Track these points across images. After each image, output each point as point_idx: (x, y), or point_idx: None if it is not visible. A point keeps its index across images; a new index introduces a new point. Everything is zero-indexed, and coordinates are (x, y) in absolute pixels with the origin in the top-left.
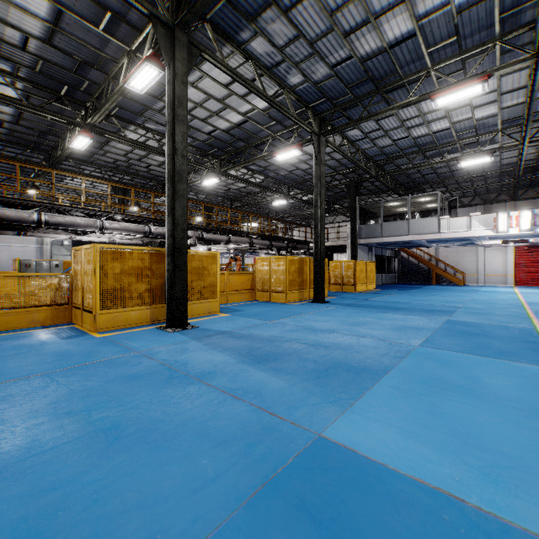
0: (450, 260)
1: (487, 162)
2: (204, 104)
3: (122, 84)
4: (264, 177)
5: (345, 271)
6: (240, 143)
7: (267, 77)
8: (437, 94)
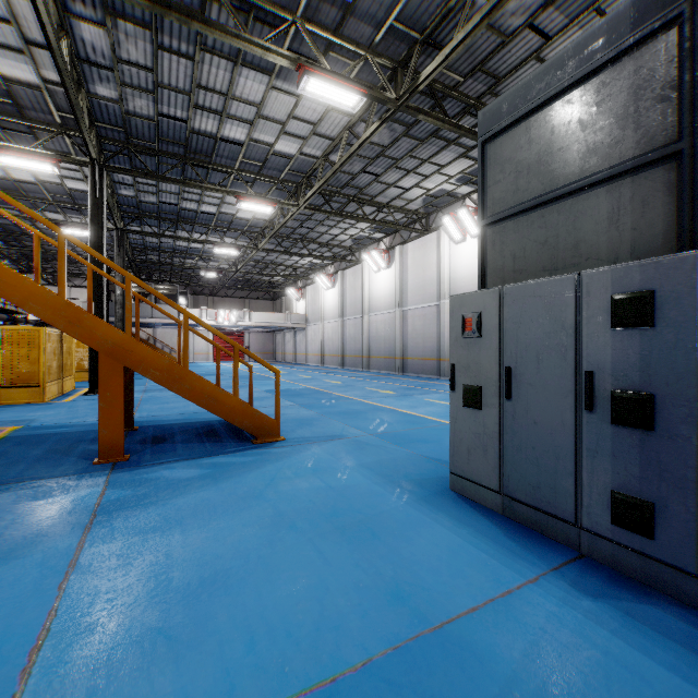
0: (168, 340)
1: None
2: None
3: None
4: None
5: None
6: None
7: None
8: (217, 246)
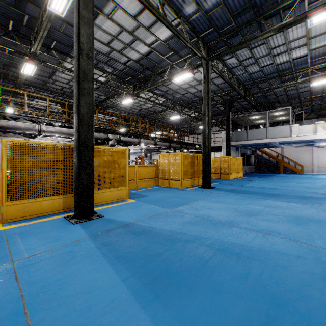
0: (292, 156)
1: None
2: (119, 37)
3: (48, 11)
4: (164, 99)
5: (222, 164)
6: (147, 72)
7: (167, 8)
8: (313, 12)
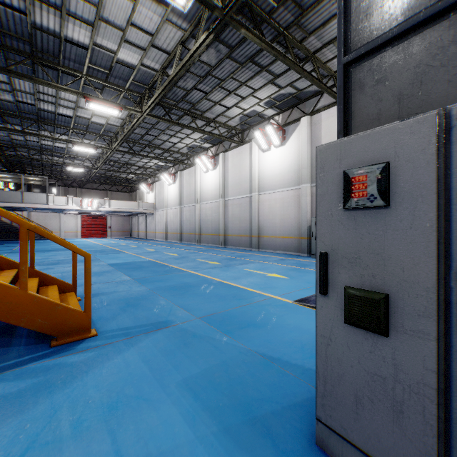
0: (41, 222)
1: None
2: None
3: None
4: None
5: None
6: None
7: None
8: (76, 144)
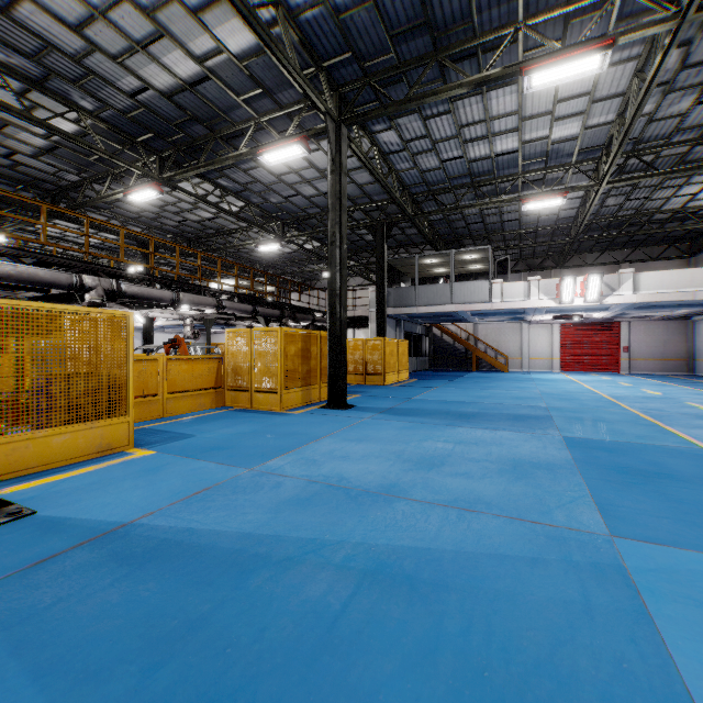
0: (491, 340)
1: (544, 212)
2: (111, 16)
3: None
4: (243, 203)
5: (370, 354)
6: (197, 128)
7: None
8: (533, 65)
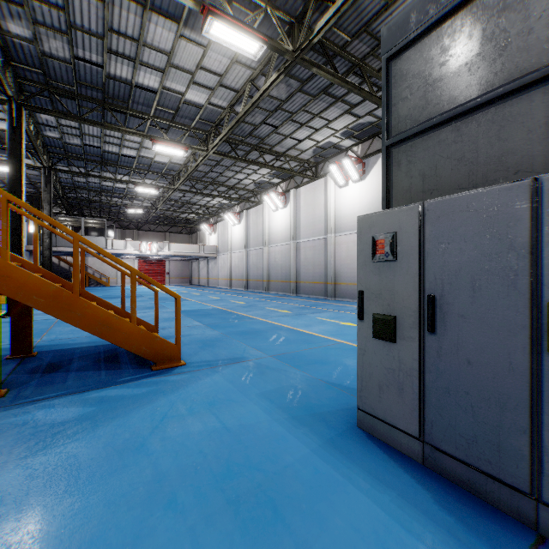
0: (98, 267)
1: None
2: None
3: None
4: None
5: None
6: None
7: None
8: (138, 185)
